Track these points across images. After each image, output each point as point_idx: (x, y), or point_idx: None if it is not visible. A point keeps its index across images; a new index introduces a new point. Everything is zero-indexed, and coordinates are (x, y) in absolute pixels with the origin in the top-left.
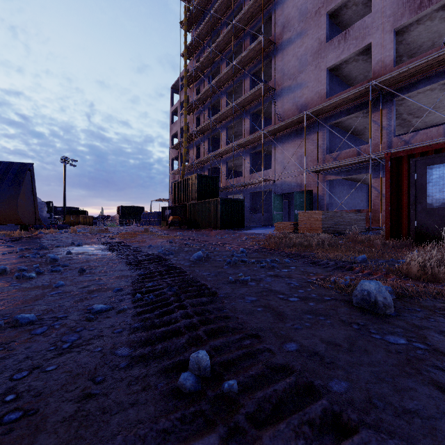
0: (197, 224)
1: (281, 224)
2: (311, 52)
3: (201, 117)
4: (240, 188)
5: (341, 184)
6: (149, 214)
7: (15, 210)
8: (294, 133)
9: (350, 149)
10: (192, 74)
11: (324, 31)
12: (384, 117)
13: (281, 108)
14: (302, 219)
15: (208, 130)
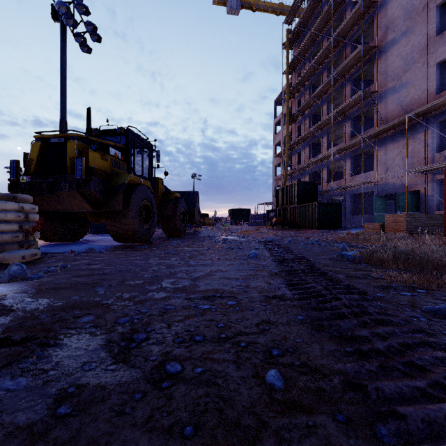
0: (297, 224)
1: (370, 225)
2: (417, 49)
3: (302, 125)
4: (341, 191)
5: None
6: (255, 216)
7: (193, 217)
8: (398, 134)
9: None
10: (293, 88)
11: (433, 25)
12: None
13: (384, 110)
14: (388, 221)
15: (309, 137)
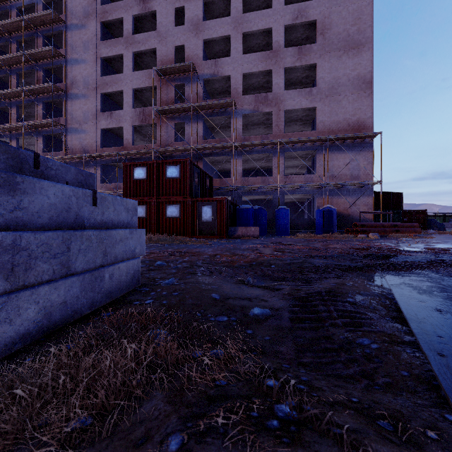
0: None
1: None
2: (91, 113)
3: None
4: None
5: None
6: None
7: None
8: (80, 164)
9: (114, 184)
10: None
11: (99, 104)
12: None
13: (71, 142)
14: None
15: None
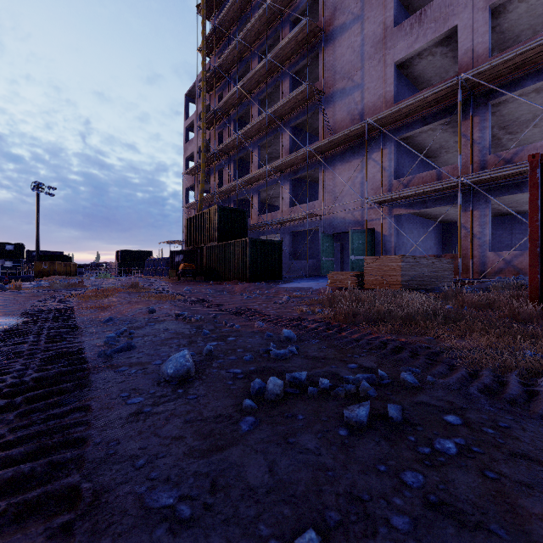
0: (218, 274)
1: (338, 276)
2: (372, 41)
3: (224, 132)
4: (277, 226)
5: (410, 221)
6: (154, 261)
7: None
8: (349, 152)
9: (427, 172)
10: (212, 74)
11: (391, 12)
12: (476, 128)
13: (332, 119)
14: (371, 268)
15: (234, 149)
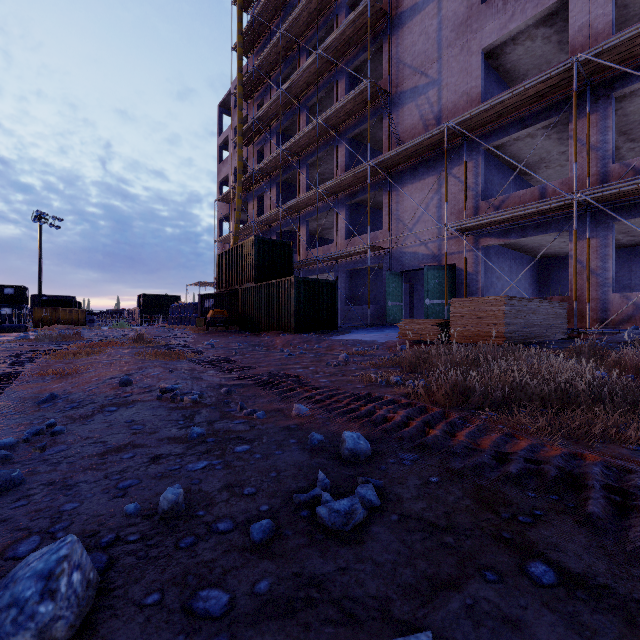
0: (256, 323)
1: (413, 325)
2: (453, 24)
3: (266, 148)
4: (330, 263)
5: (501, 255)
6: (180, 307)
7: None
8: (423, 167)
9: (527, 190)
10: (250, 77)
11: None
12: (594, 129)
13: (400, 126)
14: (460, 314)
15: (278, 169)
